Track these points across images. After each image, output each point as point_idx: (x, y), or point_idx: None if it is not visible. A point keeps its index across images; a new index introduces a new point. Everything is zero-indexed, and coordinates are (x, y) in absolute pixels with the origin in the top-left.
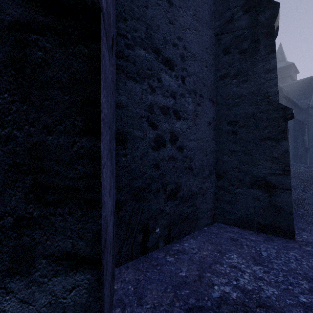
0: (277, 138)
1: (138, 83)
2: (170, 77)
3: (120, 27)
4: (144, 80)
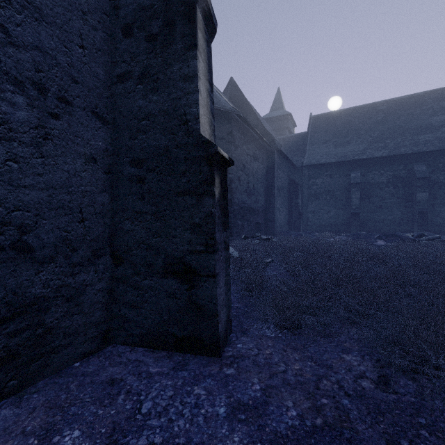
0: (198, 192)
1: None
2: None
3: None
4: None
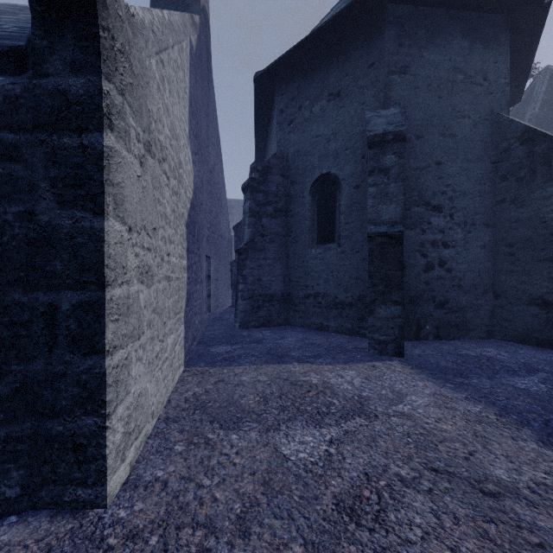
0: None
1: (413, 230)
2: (439, 218)
3: None
4: (417, 227)
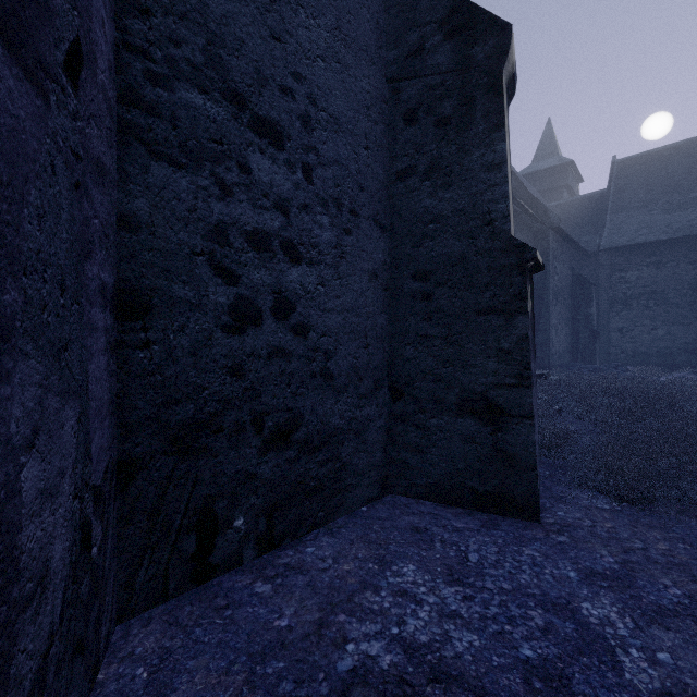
0: (508, 310)
1: (185, 172)
2: (275, 164)
3: (130, 28)
4: (202, 166)
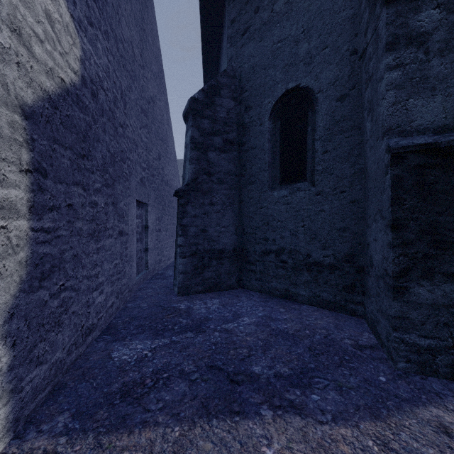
0: None
1: None
2: None
3: None
4: None
